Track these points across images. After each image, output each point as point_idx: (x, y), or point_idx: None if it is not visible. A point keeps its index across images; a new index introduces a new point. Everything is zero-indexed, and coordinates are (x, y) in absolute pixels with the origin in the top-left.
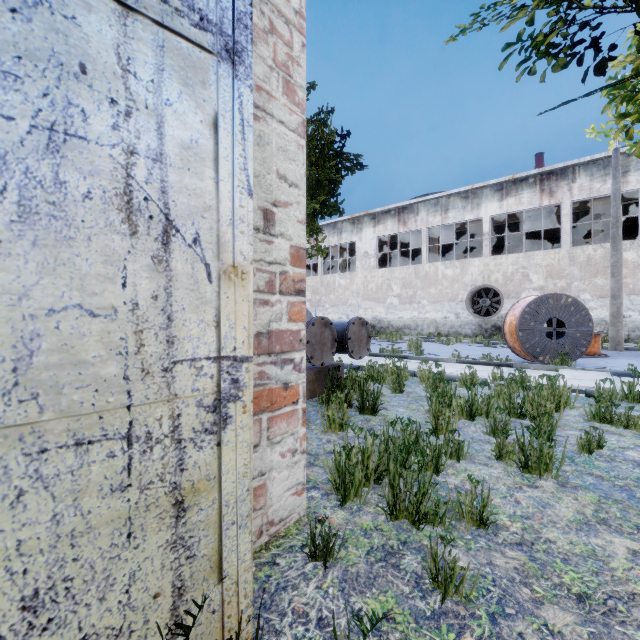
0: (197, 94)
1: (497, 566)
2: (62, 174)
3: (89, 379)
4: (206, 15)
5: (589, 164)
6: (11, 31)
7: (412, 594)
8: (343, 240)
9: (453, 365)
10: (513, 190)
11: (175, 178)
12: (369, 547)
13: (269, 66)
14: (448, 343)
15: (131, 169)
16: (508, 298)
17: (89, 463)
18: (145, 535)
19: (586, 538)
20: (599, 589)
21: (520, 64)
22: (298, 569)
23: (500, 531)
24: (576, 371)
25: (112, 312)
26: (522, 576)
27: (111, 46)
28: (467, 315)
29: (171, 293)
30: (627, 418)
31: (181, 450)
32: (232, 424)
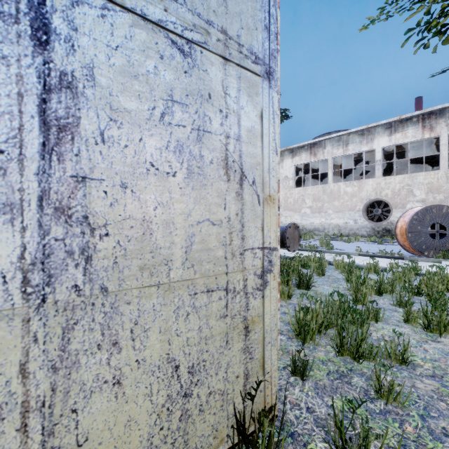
0: (254, 100)
1: (419, 388)
2: (202, 152)
3: (212, 258)
4: (257, 55)
5: None
6: (184, 83)
7: (364, 399)
8: None
9: (357, 257)
10: (400, 127)
11: (245, 148)
12: (327, 371)
13: None
14: (349, 241)
15: (227, 146)
16: (396, 208)
17: (212, 302)
18: (233, 343)
19: None
20: None
21: (417, 42)
22: (285, 380)
23: (417, 367)
24: None
25: (220, 222)
26: (438, 395)
27: (220, 82)
28: (363, 221)
29: (243, 212)
30: None
31: (247, 298)
32: (269, 286)
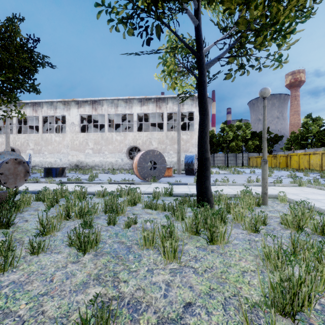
0: None
1: None
2: None
3: None
4: None
5: (172, 98)
6: None
7: None
8: (57, 113)
9: (106, 185)
10: (146, 103)
11: None
12: None
13: None
14: (115, 173)
15: None
16: None
17: None
18: None
19: (74, 297)
20: None
21: (109, 21)
22: None
23: (5, 320)
24: (157, 184)
25: None
26: None
27: None
28: (127, 159)
29: None
30: (156, 205)
31: None
32: None
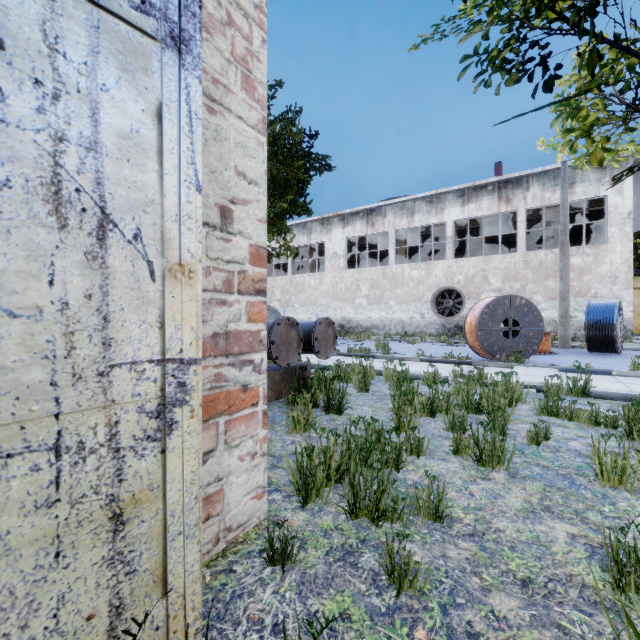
0: (138, 81)
1: (450, 558)
2: None
3: (8, 386)
4: None
5: (541, 175)
6: None
7: (368, 592)
8: (313, 240)
9: (418, 364)
10: (474, 196)
11: (112, 169)
12: (328, 547)
13: (227, 59)
14: (414, 342)
15: (60, 157)
16: (469, 299)
17: (8, 478)
18: (77, 553)
19: (532, 525)
20: (541, 573)
21: (477, 76)
22: (255, 575)
23: (454, 523)
24: (529, 368)
25: (36, 312)
26: (473, 566)
27: (35, 21)
28: (432, 315)
29: (108, 292)
30: (571, 411)
31: (119, 459)
32: (178, 430)
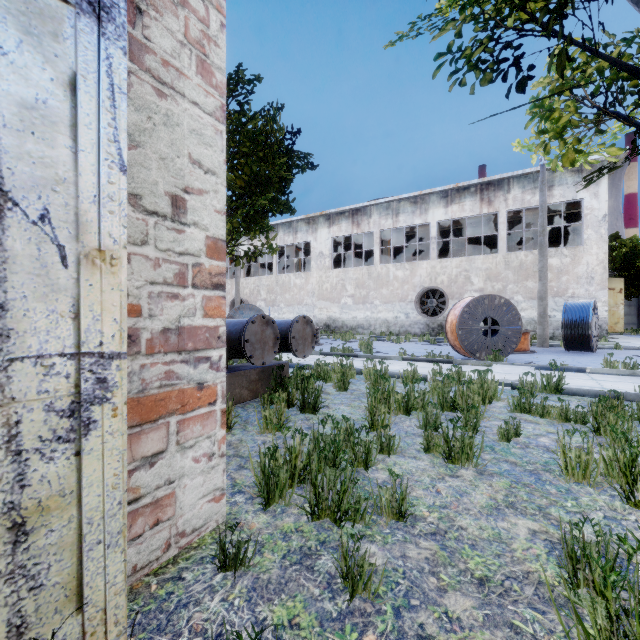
0: (46, 47)
1: (410, 558)
2: None
3: None
4: None
5: (521, 177)
6: None
7: (322, 596)
8: (298, 240)
9: (399, 363)
10: (457, 198)
11: (12, 142)
12: (286, 550)
13: (179, 41)
14: (398, 342)
15: None
16: (452, 299)
17: None
18: None
19: (494, 522)
20: (499, 571)
21: (452, 75)
22: (205, 582)
23: (418, 522)
24: (507, 366)
25: None
26: (431, 566)
27: None
28: (416, 315)
29: (6, 277)
30: (542, 408)
31: (21, 463)
32: (97, 430)
